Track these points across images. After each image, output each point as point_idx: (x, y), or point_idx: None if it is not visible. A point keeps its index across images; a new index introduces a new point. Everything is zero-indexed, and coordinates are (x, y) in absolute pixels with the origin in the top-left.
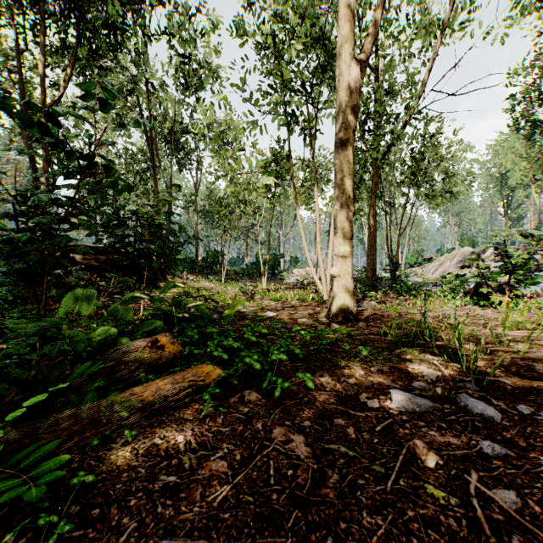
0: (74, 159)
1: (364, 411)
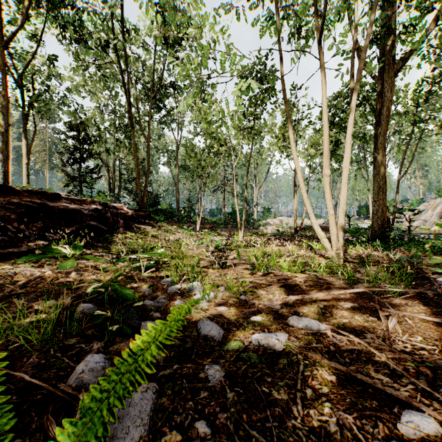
0: None
1: None
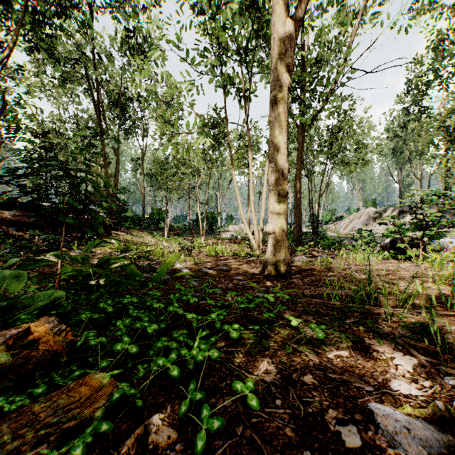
0: None
1: None
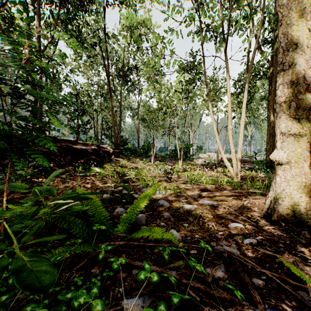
0: None
1: None
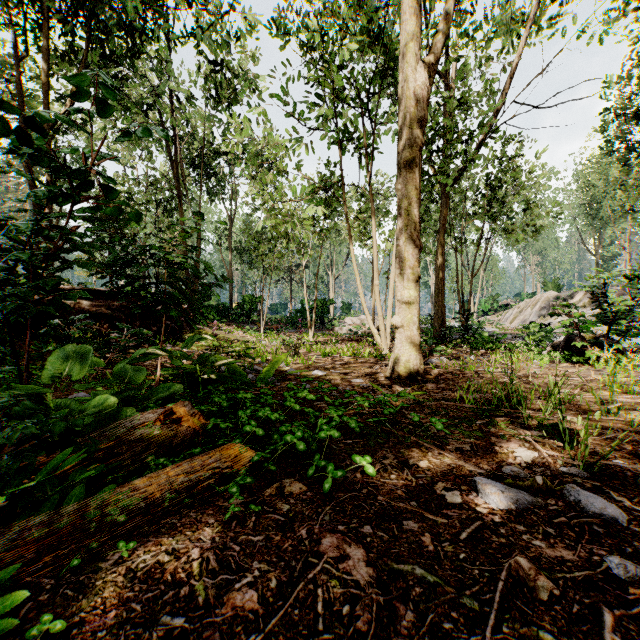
0: (62, 177)
1: (442, 508)
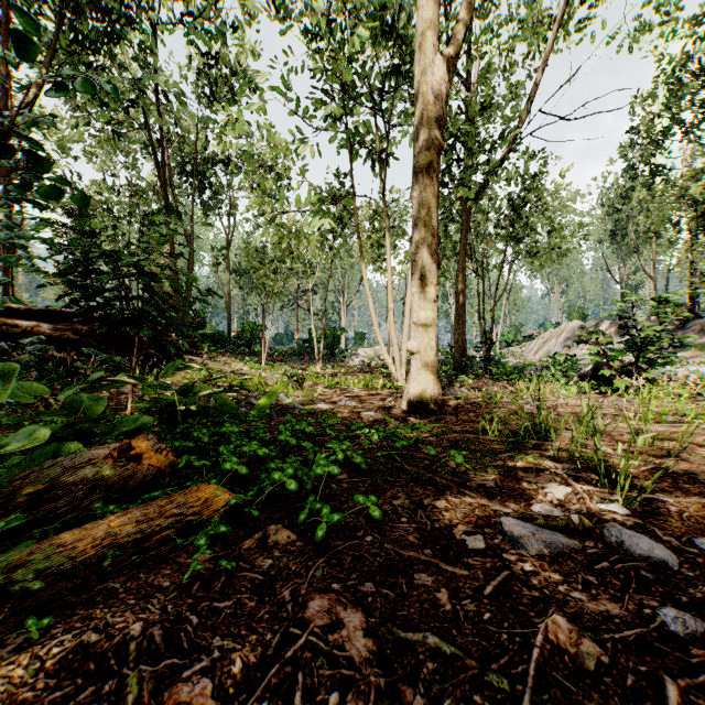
0: None
1: (462, 556)
